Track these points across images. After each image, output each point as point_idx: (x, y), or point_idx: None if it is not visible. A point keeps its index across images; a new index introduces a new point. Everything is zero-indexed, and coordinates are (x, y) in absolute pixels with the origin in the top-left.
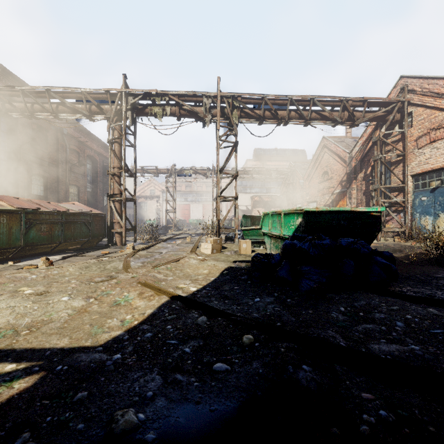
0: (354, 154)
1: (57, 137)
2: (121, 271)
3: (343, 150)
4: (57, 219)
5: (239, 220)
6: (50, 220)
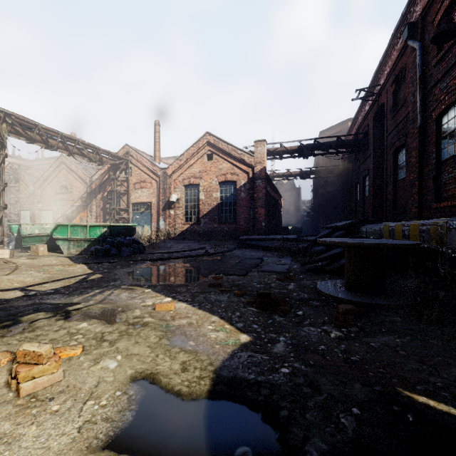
0: (94, 179)
1: None
2: None
3: (84, 173)
4: None
5: None
6: None
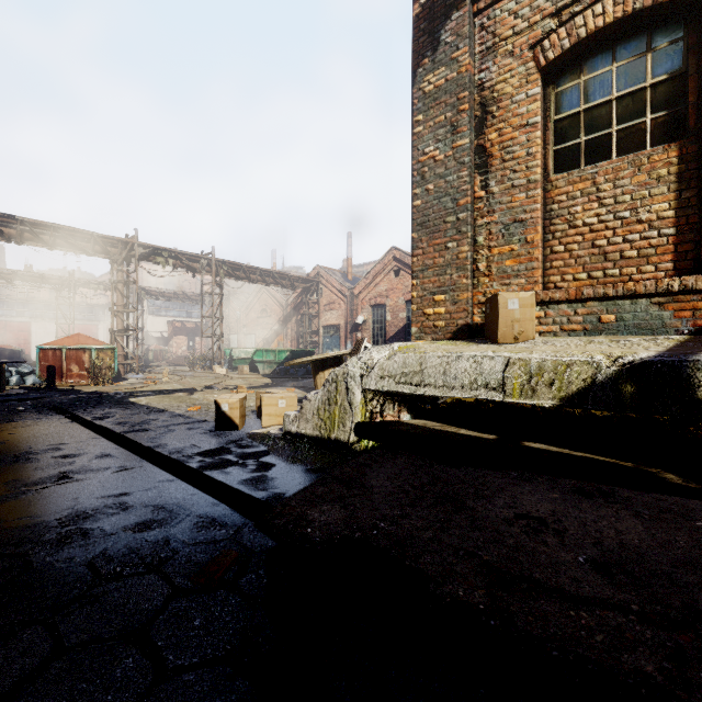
0: (289, 303)
1: None
2: (223, 378)
3: (281, 296)
4: None
5: (159, 351)
6: None
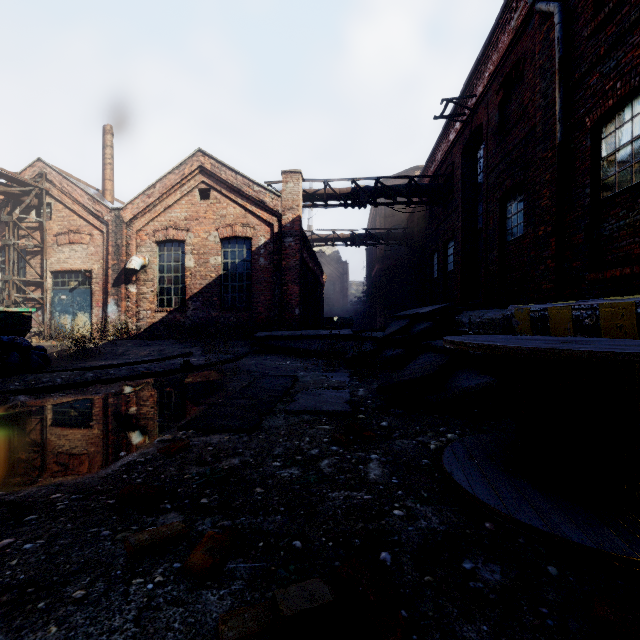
0: None
1: None
2: None
3: None
4: None
5: None
6: None
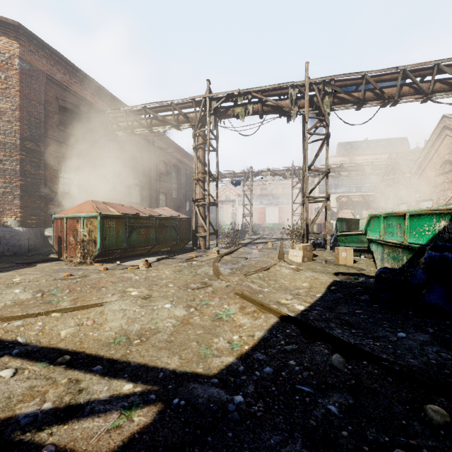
0: None
1: (149, 150)
2: (213, 278)
3: None
4: (152, 223)
5: (322, 224)
6: (147, 224)
